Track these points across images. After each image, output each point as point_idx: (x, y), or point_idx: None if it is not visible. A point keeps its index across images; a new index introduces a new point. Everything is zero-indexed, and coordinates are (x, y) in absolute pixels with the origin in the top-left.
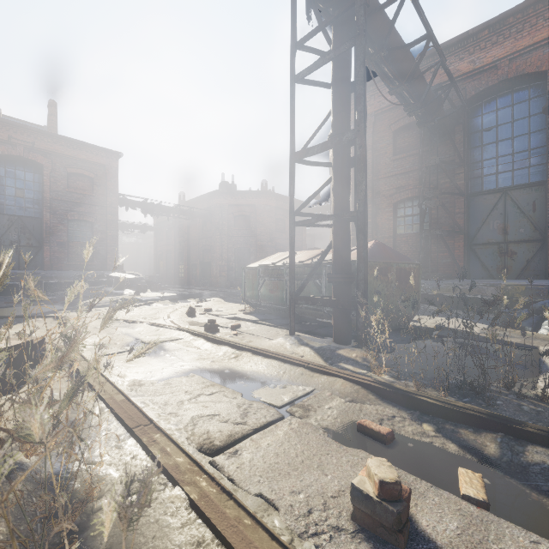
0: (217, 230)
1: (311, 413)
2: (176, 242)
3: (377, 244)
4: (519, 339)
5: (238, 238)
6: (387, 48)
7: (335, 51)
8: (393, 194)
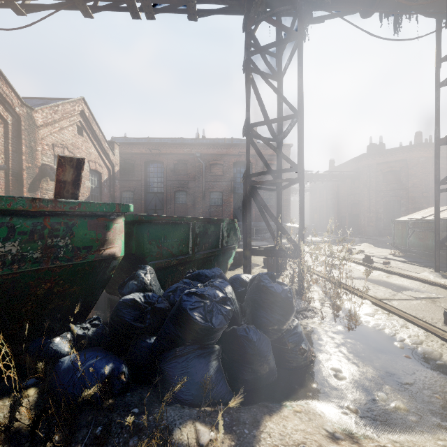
0: (365, 187)
1: (437, 303)
2: (327, 199)
3: None
4: None
5: (386, 192)
6: None
7: None
8: None
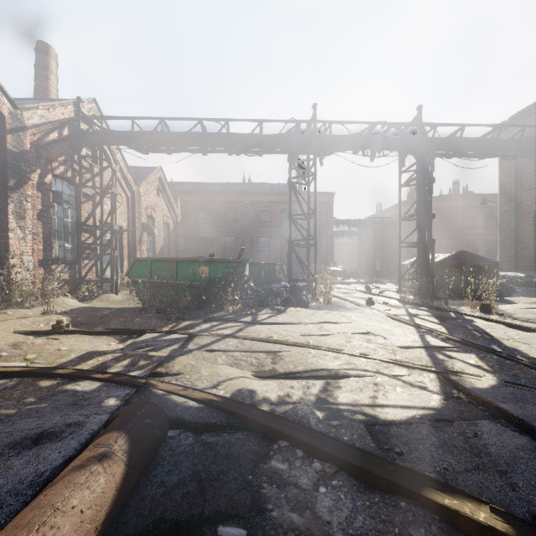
0: (404, 232)
1: (376, 302)
2: (373, 243)
3: (458, 252)
4: (533, 304)
5: None
6: (458, 152)
7: (411, 180)
8: (533, 203)
